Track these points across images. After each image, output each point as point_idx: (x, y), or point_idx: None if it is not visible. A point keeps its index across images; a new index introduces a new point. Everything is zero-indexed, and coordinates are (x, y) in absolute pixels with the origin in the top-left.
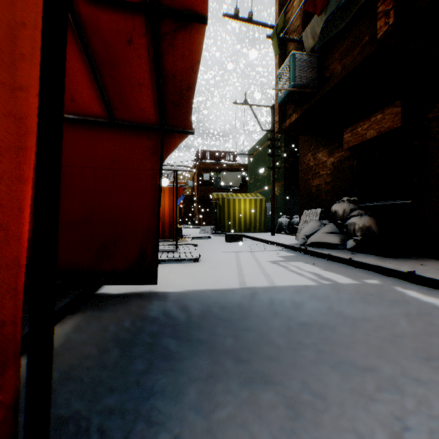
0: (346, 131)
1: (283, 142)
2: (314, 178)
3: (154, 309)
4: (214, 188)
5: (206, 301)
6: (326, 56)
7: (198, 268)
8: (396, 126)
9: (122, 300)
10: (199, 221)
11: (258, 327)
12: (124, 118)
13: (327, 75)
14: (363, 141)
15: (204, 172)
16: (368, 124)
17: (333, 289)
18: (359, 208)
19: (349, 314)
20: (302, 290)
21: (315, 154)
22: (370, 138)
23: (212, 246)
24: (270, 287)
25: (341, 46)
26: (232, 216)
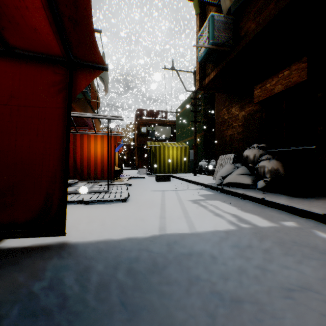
0: (256, 87)
1: (203, 102)
2: (228, 129)
3: (46, 274)
4: (150, 139)
5: (116, 258)
6: (241, 18)
7: (123, 209)
8: (302, 80)
9: (15, 259)
10: (138, 164)
11: (171, 312)
12: (19, 44)
13: (242, 34)
14: (272, 95)
15: (142, 126)
16: (276, 80)
17: (254, 235)
18: (266, 154)
19: (283, 278)
20: (224, 237)
21: (229, 109)
22: (278, 93)
23: (143, 185)
24: (190, 233)
25: (255, 6)
26: (163, 160)
